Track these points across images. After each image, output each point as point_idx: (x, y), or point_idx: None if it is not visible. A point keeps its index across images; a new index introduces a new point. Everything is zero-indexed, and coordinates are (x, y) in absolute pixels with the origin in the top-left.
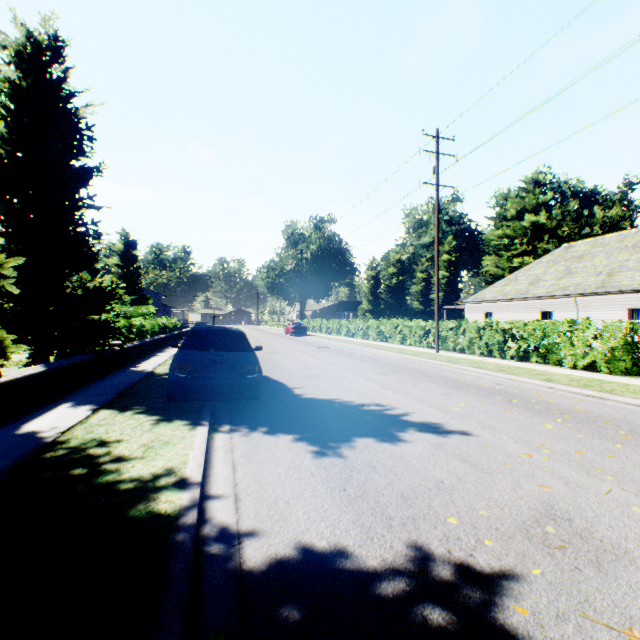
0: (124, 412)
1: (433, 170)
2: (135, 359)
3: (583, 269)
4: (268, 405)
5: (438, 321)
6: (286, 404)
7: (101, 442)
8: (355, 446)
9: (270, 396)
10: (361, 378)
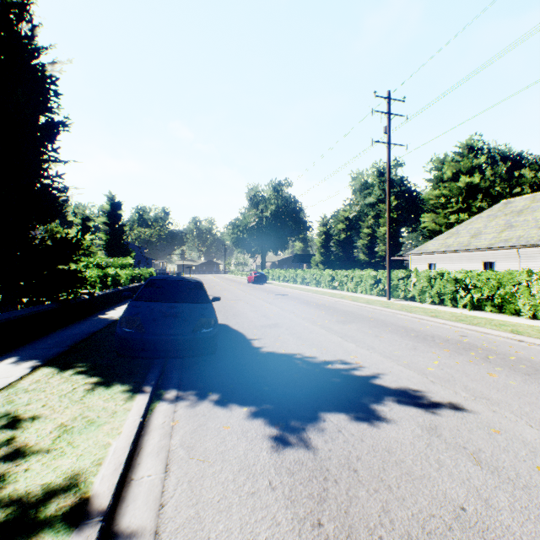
0: (64, 371)
1: (384, 129)
2: (107, 306)
3: (524, 222)
4: (224, 361)
5: (389, 271)
6: (243, 360)
7: (11, 420)
8: (325, 428)
9: (227, 349)
10: (320, 328)
